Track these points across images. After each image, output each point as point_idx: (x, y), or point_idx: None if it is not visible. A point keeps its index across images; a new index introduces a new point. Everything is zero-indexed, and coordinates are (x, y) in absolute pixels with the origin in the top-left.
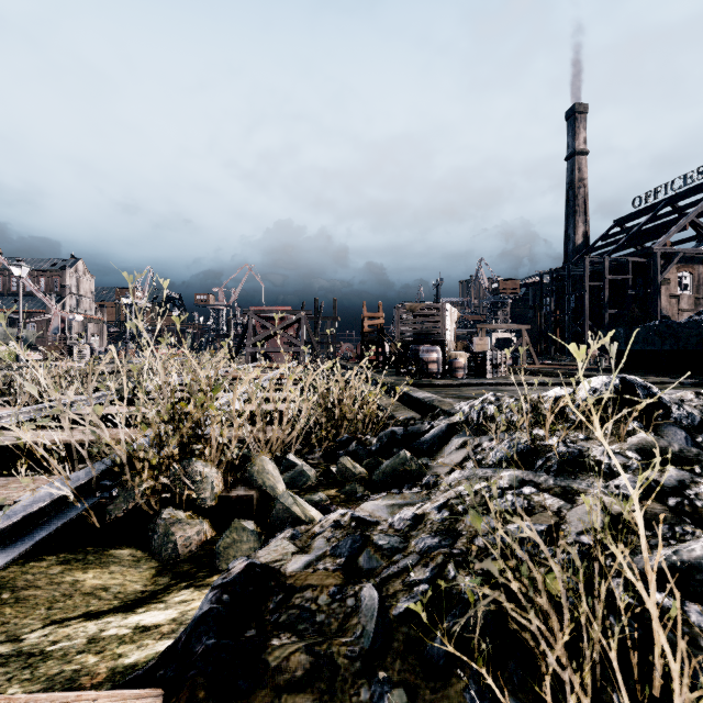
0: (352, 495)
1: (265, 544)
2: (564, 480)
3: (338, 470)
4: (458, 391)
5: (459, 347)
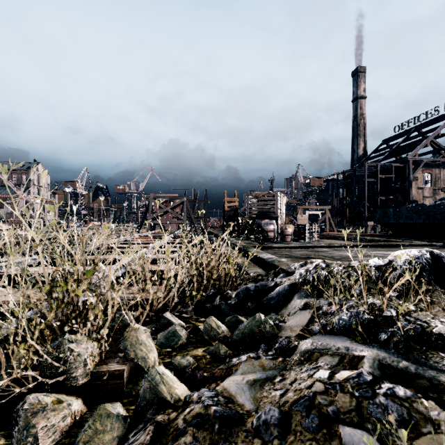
0: (216, 356)
1: (124, 443)
2: (427, 370)
3: (205, 329)
4: (289, 252)
5: (287, 221)
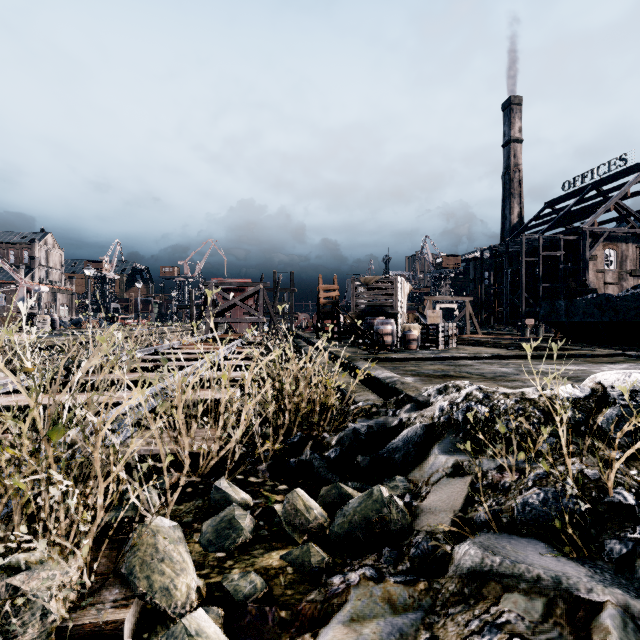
0: (303, 569)
1: None
2: None
3: (285, 514)
4: (416, 366)
5: (411, 319)
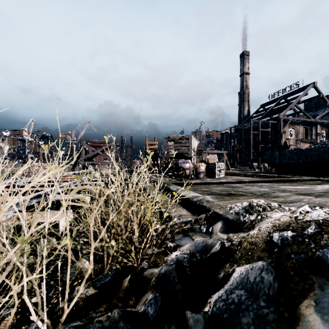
0: None
1: None
2: None
3: None
4: (208, 188)
5: (198, 161)
